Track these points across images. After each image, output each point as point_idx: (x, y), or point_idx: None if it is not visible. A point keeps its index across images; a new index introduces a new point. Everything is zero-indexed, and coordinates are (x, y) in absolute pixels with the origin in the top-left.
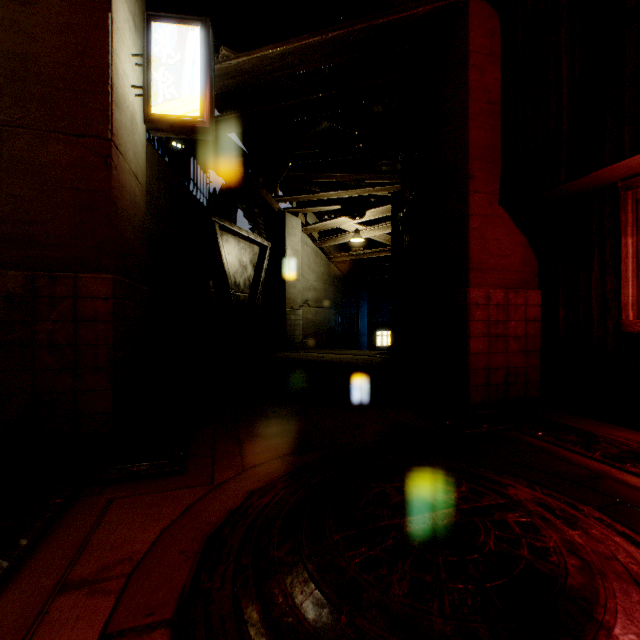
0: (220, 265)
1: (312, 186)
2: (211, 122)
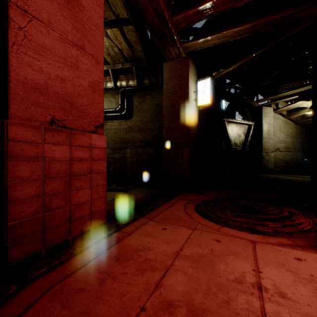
0: (227, 137)
1: (278, 90)
2: (213, 103)
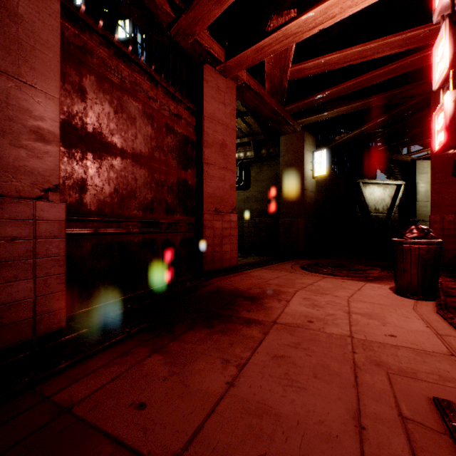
0: (363, 201)
1: None
2: (329, 173)
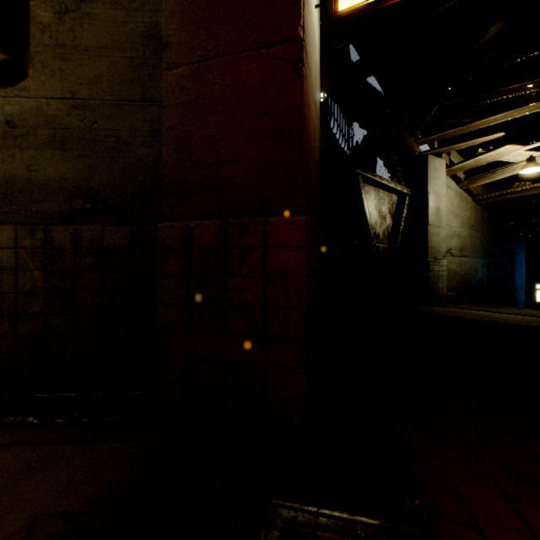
0: (362, 216)
1: (463, 117)
2: None
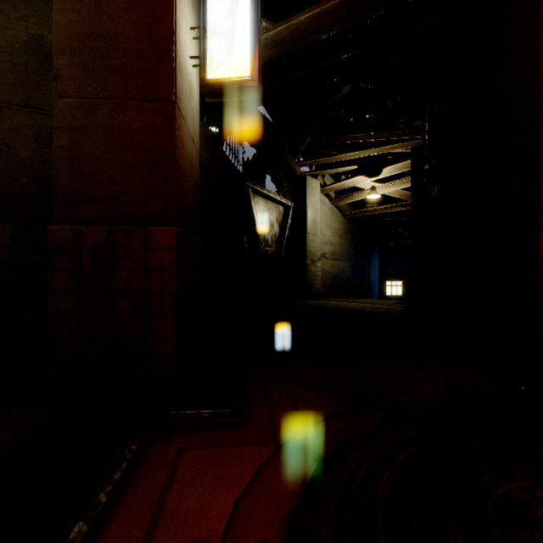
0: (252, 223)
1: (331, 150)
2: (259, 81)
